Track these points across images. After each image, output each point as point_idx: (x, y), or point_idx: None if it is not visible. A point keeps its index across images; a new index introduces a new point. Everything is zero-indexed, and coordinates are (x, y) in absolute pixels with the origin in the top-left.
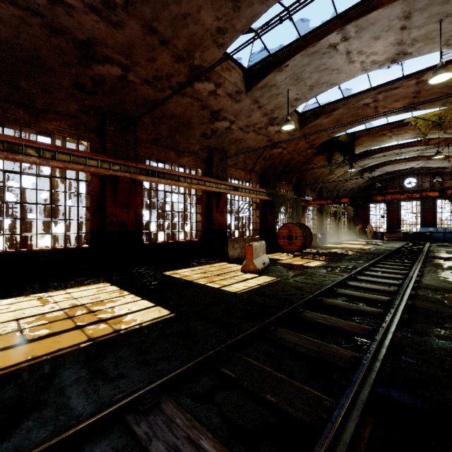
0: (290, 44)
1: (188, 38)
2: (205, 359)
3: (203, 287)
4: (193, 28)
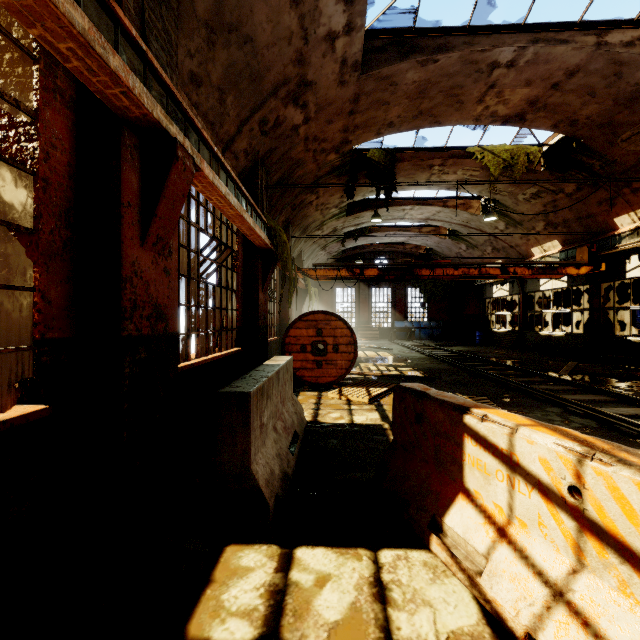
0: None
1: None
2: None
3: None
4: None
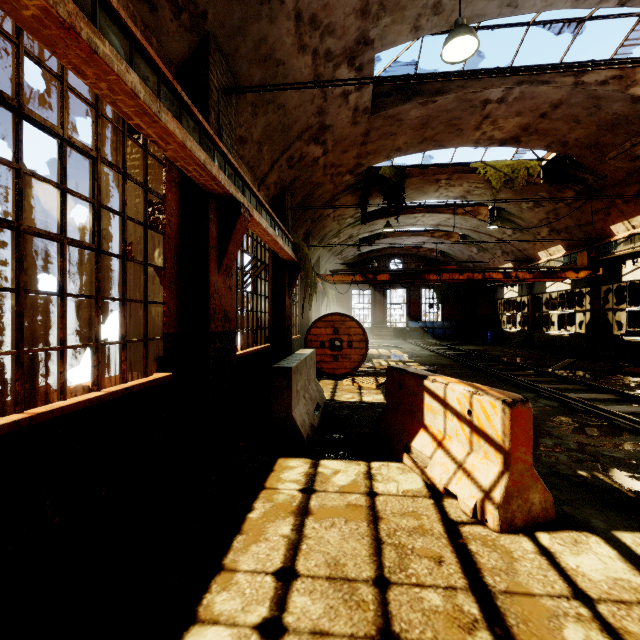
0: None
1: None
2: None
3: None
4: None
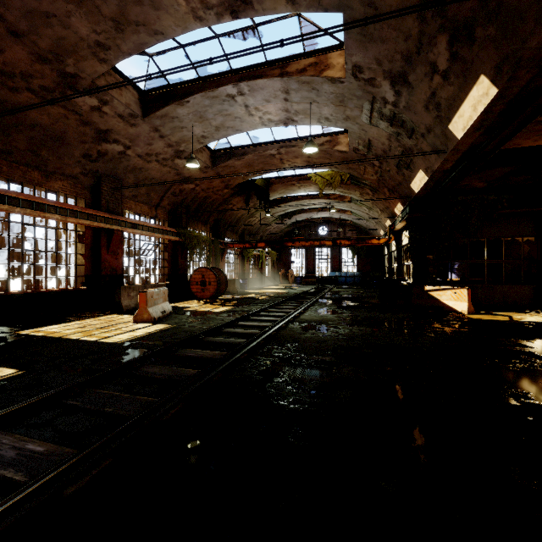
0: (190, 80)
1: (54, 40)
2: (50, 396)
3: (74, 342)
4: (62, 31)
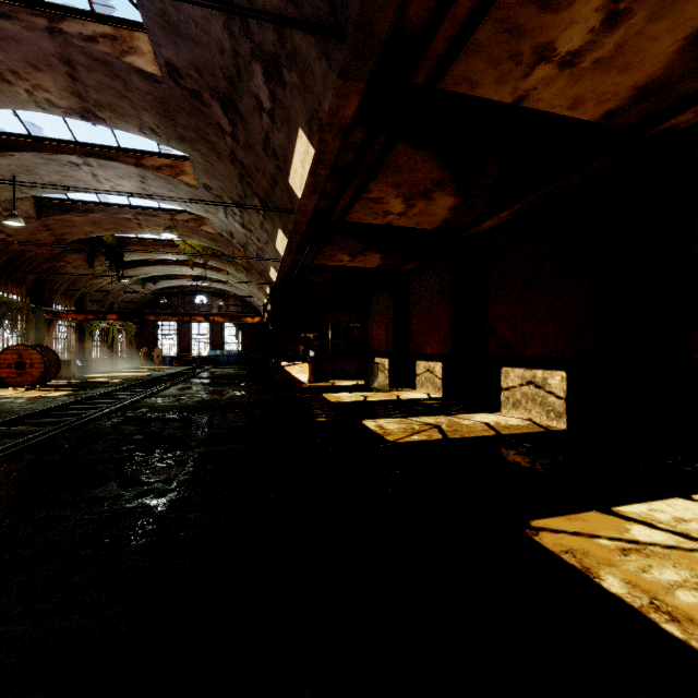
0: (17, 134)
1: None
2: None
3: None
4: None
